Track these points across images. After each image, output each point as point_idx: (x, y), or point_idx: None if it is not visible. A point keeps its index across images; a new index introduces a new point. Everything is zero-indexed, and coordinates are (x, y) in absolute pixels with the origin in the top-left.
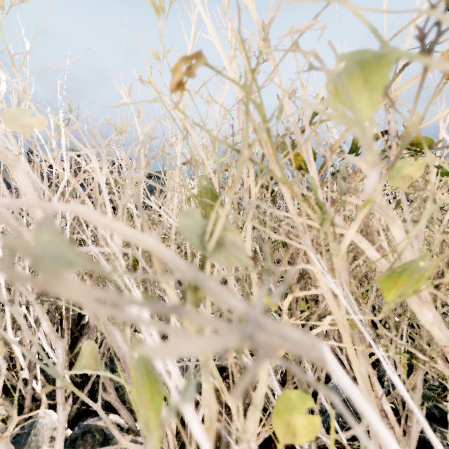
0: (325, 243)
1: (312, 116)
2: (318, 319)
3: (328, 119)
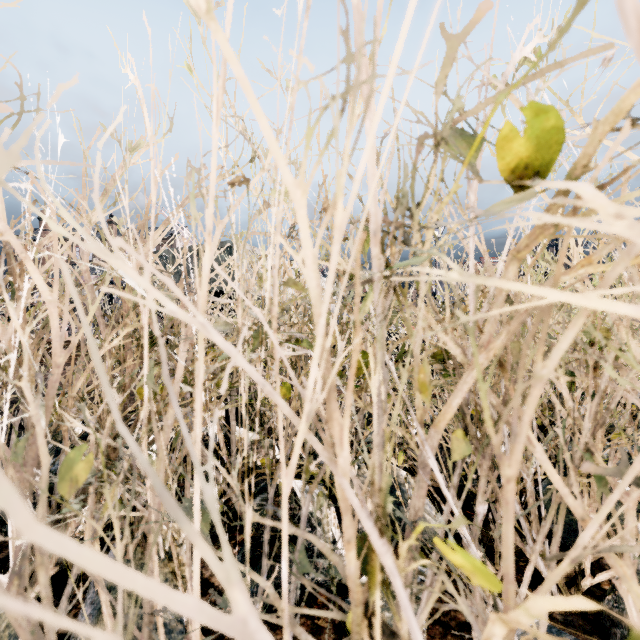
0: (532, 356)
1: (578, 2)
2: (558, 557)
3: (582, 54)
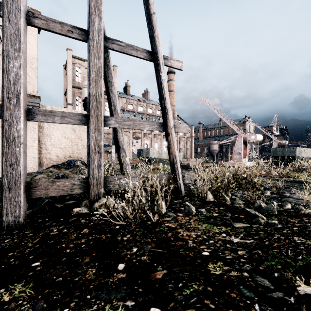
0: None
1: None
2: None
3: None
